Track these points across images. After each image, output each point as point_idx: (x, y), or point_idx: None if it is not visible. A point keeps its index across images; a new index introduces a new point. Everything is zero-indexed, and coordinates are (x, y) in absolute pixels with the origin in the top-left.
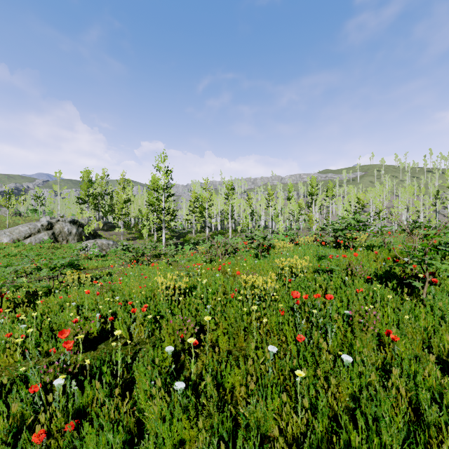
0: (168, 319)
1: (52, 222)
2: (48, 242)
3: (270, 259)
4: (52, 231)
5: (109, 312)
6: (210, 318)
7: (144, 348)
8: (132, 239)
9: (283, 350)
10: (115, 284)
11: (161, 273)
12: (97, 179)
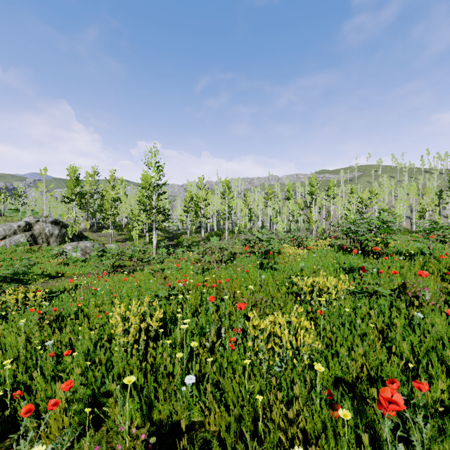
0: (117, 397)
1: (30, 222)
2: (22, 245)
3: (280, 272)
4: (31, 233)
5: (26, 374)
6: None
7: None
8: (122, 241)
9: None
10: (68, 309)
11: (137, 290)
12: (87, 177)
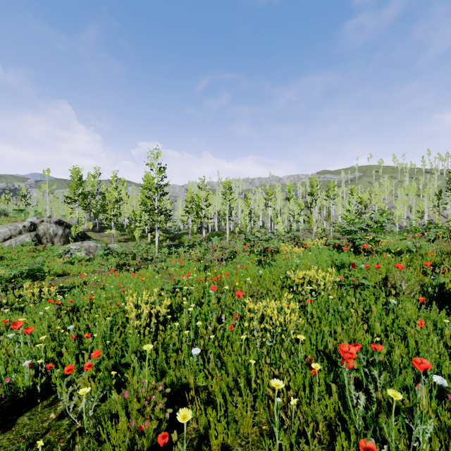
0: (134, 368)
1: (35, 222)
2: (28, 244)
3: (277, 268)
4: (36, 233)
5: (53, 352)
6: (188, 415)
7: (87, 428)
8: (124, 241)
9: (325, 450)
10: (81, 301)
11: (143, 285)
12: (89, 178)
